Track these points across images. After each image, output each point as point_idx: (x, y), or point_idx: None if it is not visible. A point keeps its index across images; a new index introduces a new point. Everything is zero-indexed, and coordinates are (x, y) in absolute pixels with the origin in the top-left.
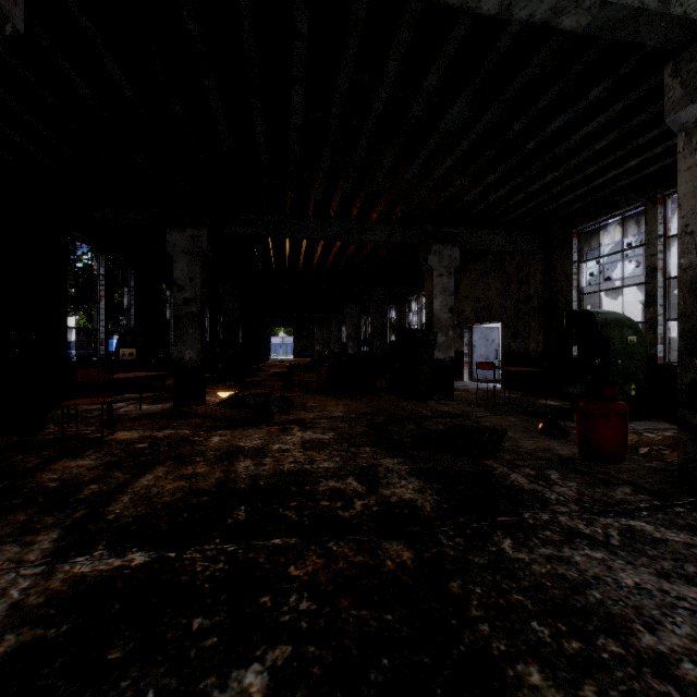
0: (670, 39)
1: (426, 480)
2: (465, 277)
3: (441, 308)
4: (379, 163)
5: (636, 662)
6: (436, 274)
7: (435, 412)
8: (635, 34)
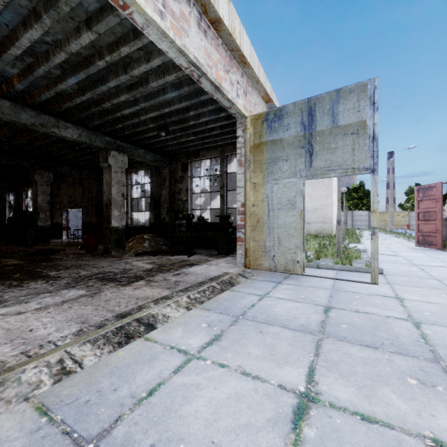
0: (97, 147)
1: (23, 260)
2: (64, 183)
3: (42, 201)
4: (1, 134)
5: (59, 266)
6: (39, 184)
7: (36, 249)
8: (88, 145)
